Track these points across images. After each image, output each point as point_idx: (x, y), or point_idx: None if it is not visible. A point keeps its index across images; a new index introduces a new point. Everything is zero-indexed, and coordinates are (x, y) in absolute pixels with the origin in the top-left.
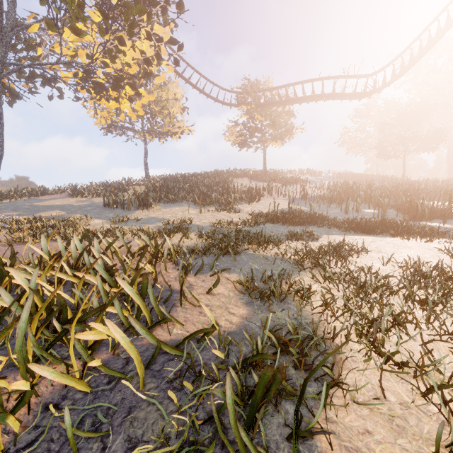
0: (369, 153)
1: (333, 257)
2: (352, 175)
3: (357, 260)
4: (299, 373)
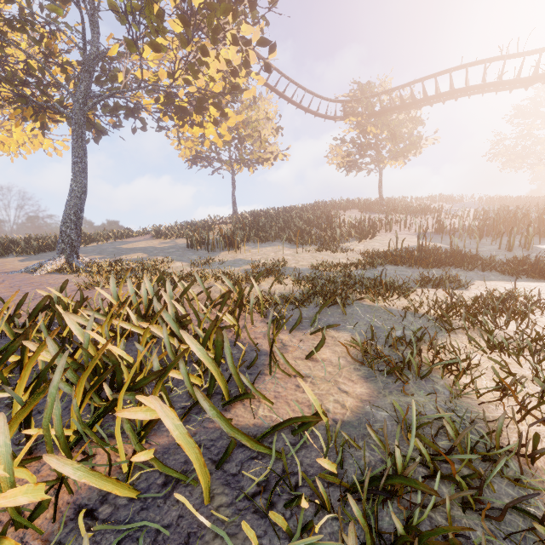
0: (538, 167)
1: (500, 314)
2: (511, 199)
3: (542, 318)
4: (474, 516)
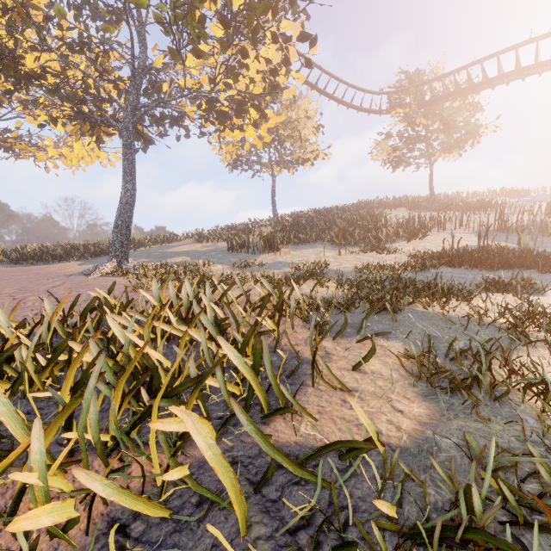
0: None
1: None
2: None
3: None
4: None
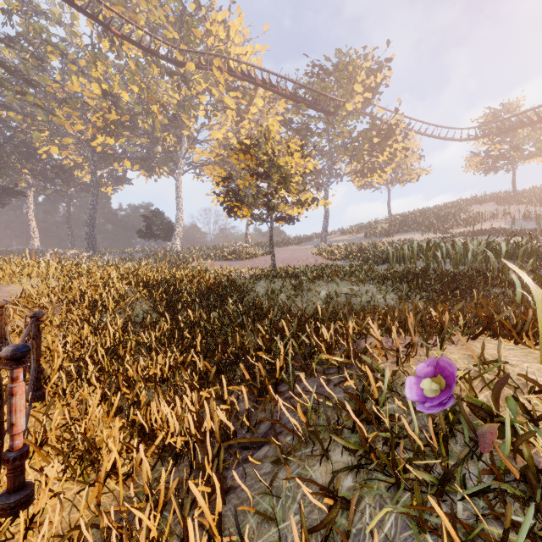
0: None
1: None
2: None
3: None
4: None
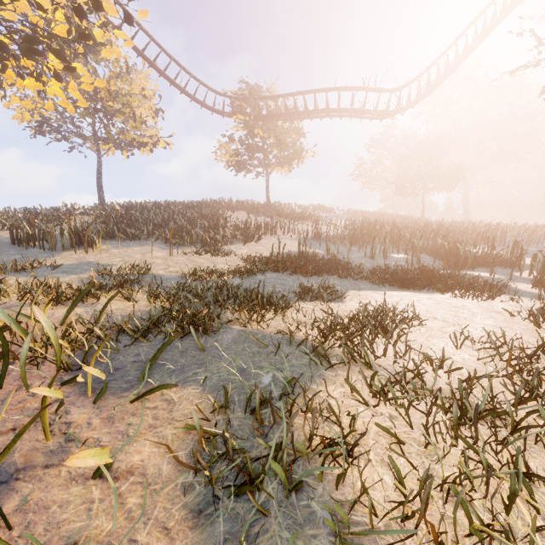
0: (386, 190)
1: (376, 336)
2: (369, 214)
3: (411, 336)
4: None
